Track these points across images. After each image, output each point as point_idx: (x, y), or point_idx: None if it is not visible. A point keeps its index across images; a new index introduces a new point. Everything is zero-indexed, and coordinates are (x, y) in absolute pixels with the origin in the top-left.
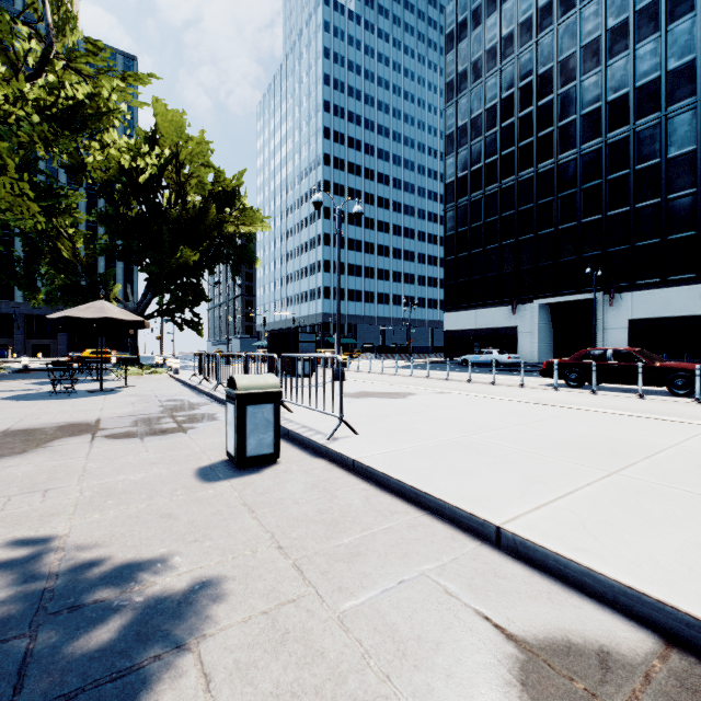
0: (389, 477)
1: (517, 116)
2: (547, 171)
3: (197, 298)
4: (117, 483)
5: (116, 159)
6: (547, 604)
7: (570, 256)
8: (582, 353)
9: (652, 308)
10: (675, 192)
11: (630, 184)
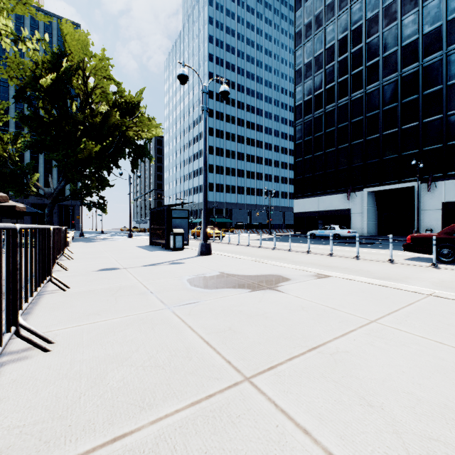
0: None
1: (350, 52)
2: (373, 91)
3: (101, 184)
4: None
5: (30, 68)
6: None
7: (392, 155)
8: None
9: None
10: None
11: (443, 96)
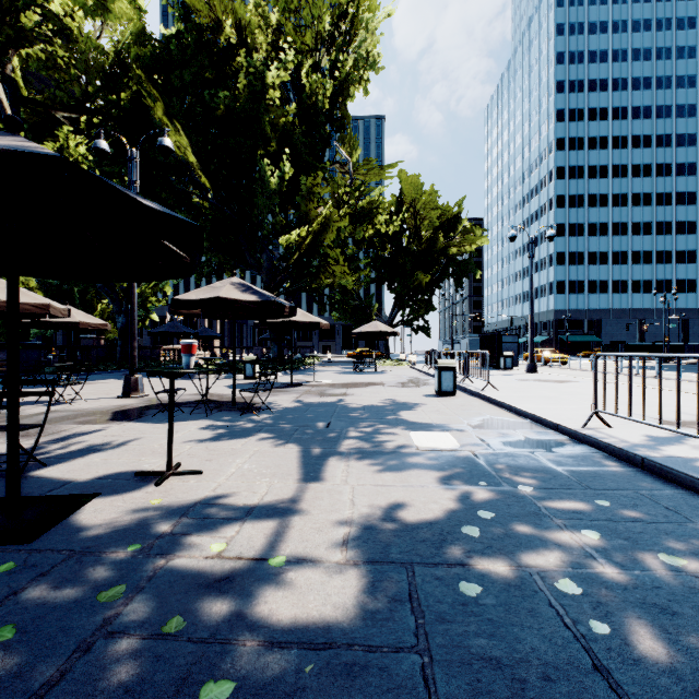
0: (493, 398)
1: None
2: None
3: (428, 309)
4: (398, 395)
5: None
6: (508, 417)
7: None
8: None
9: None
10: None
11: None
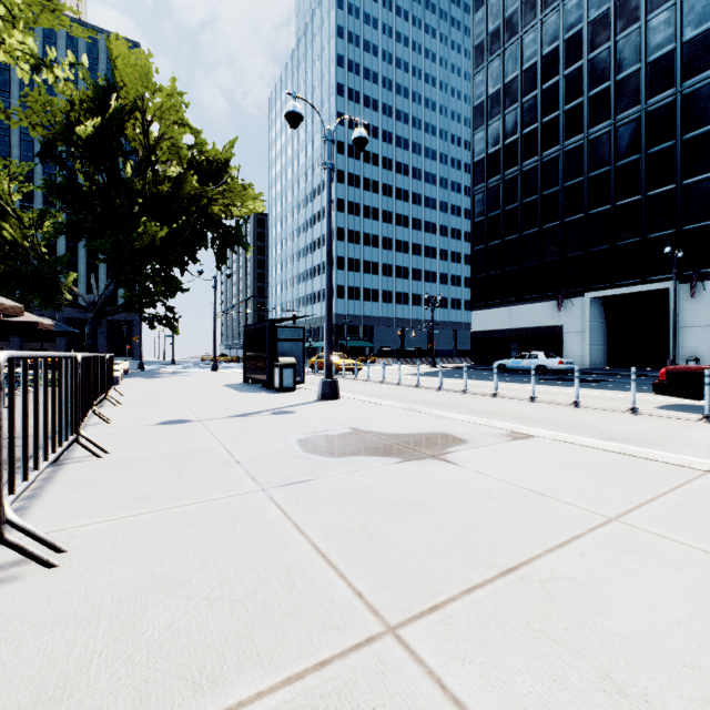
0: None
1: (562, 74)
2: (601, 136)
3: (170, 289)
4: None
5: (61, 111)
6: None
7: (631, 238)
8: None
9: None
10: None
11: None
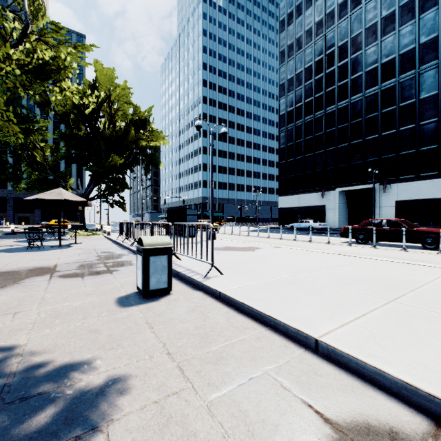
0: (243, 304)
1: (325, 72)
2: (343, 107)
3: (122, 187)
4: (63, 308)
5: (71, 99)
6: (351, 395)
7: (358, 161)
8: (366, 222)
9: (410, 193)
10: (424, 120)
11: (396, 115)
